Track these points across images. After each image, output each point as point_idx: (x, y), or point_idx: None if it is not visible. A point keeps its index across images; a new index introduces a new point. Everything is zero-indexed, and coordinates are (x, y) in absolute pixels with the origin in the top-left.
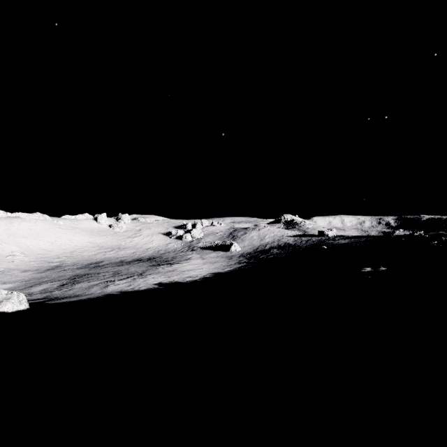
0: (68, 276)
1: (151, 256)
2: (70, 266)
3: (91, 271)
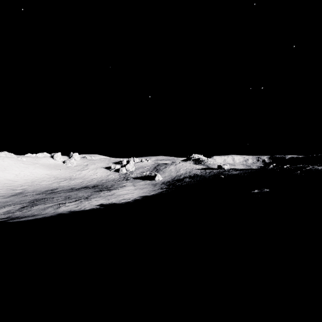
0: (28, 200)
1: (95, 184)
2: (30, 192)
3: (47, 196)
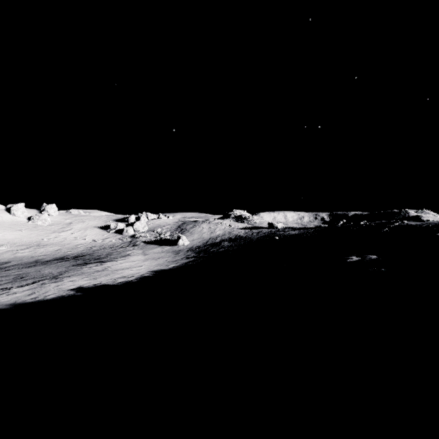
0: None
1: (79, 254)
2: None
3: None
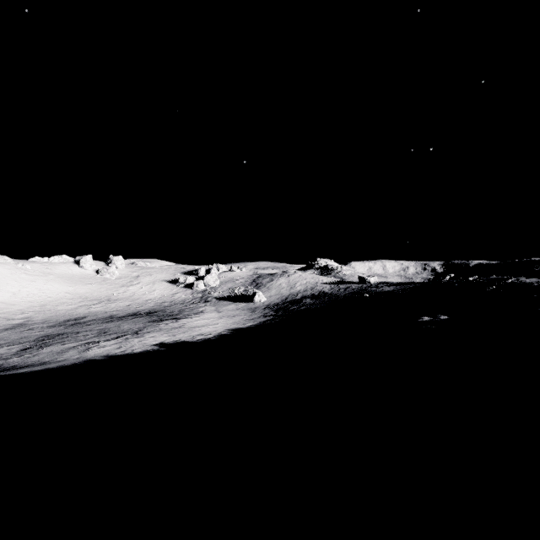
0: (34, 338)
1: (151, 310)
2: (38, 324)
3: (67, 330)
